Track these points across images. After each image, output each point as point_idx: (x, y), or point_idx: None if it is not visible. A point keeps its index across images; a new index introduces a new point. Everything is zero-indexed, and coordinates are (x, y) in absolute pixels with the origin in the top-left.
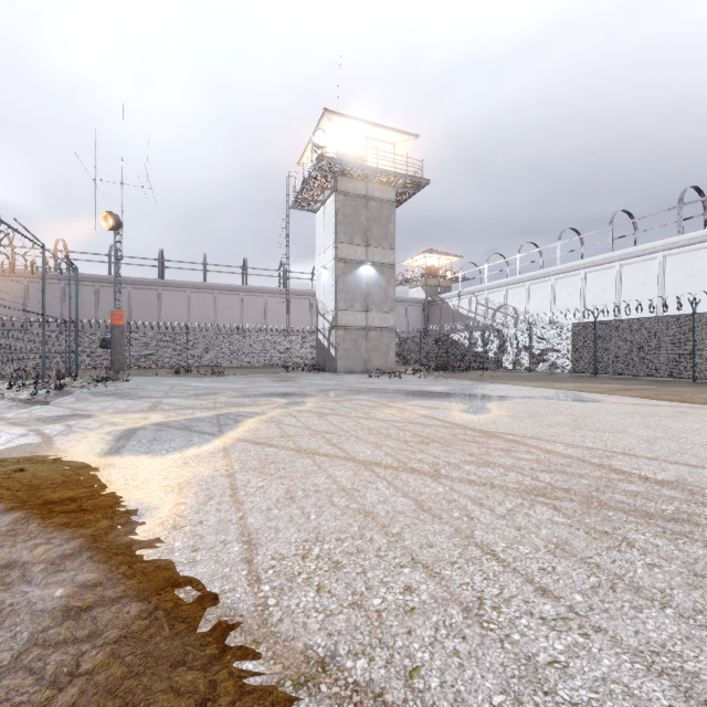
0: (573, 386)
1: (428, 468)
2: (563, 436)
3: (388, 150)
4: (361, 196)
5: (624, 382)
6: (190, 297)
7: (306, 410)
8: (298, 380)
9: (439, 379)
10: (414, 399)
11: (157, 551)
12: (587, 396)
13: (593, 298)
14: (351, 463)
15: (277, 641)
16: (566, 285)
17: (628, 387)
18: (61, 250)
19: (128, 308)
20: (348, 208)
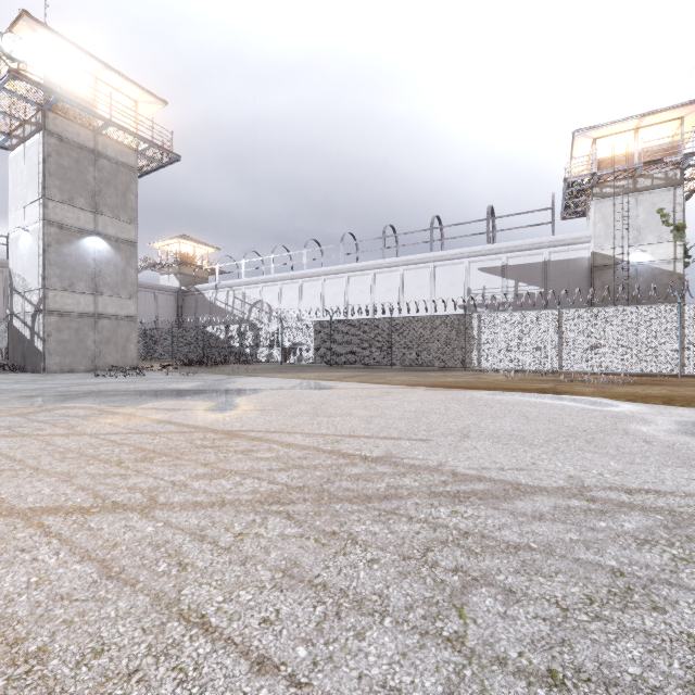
0: (315, 375)
1: (140, 498)
2: (304, 426)
3: (127, 105)
4: (87, 148)
5: (351, 370)
6: None
7: None
8: None
9: (190, 375)
10: (152, 400)
11: None
12: (324, 383)
13: (330, 301)
14: (1, 519)
15: None
16: (310, 288)
17: (353, 374)
18: None
19: None
20: (66, 157)
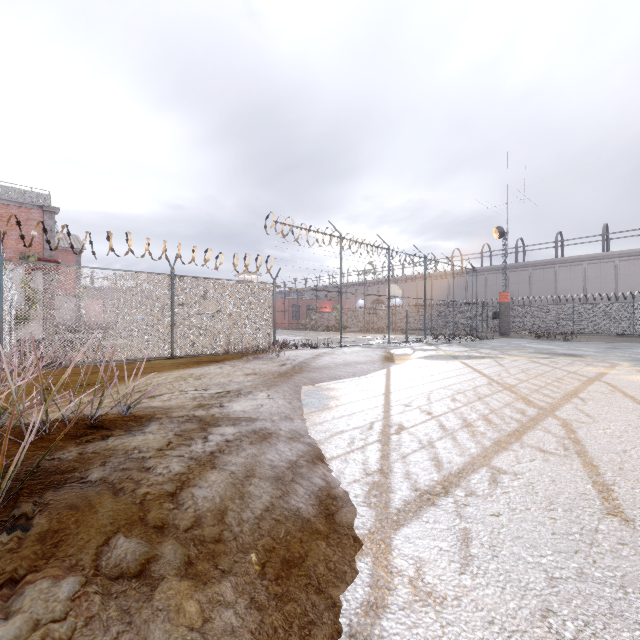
0: None
1: (491, 375)
2: None
3: None
4: None
5: None
6: (586, 269)
7: (534, 360)
8: (634, 349)
9: None
10: None
11: (394, 367)
12: None
13: None
14: (472, 370)
15: (389, 373)
16: None
17: None
18: (484, 252)
19: (529, 286)
20: None
